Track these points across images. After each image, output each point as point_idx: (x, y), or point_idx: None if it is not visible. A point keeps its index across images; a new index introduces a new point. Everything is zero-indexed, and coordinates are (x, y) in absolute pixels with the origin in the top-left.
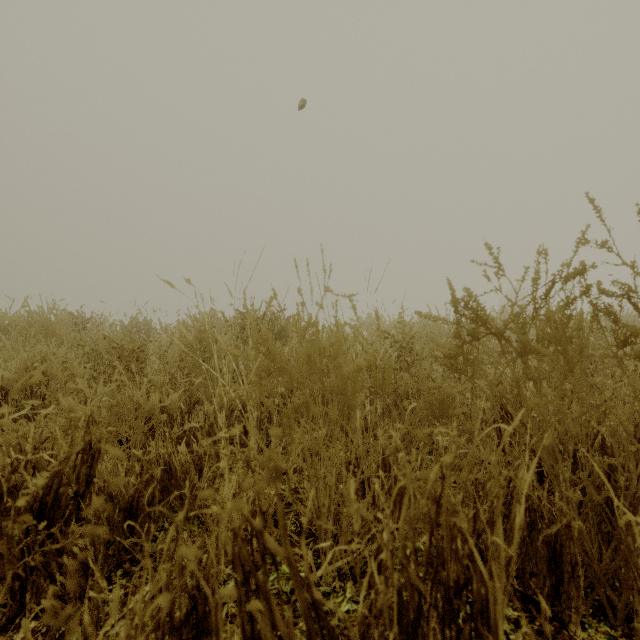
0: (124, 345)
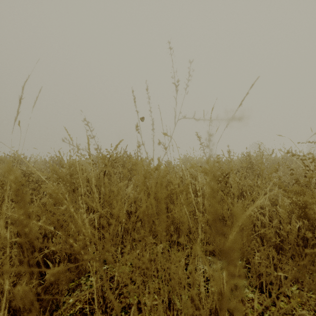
0: (2, 180)
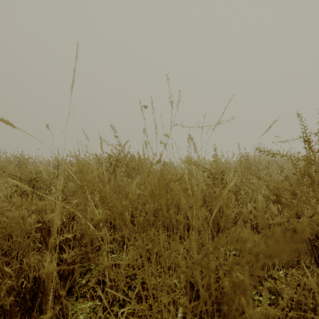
0: (21, 177)
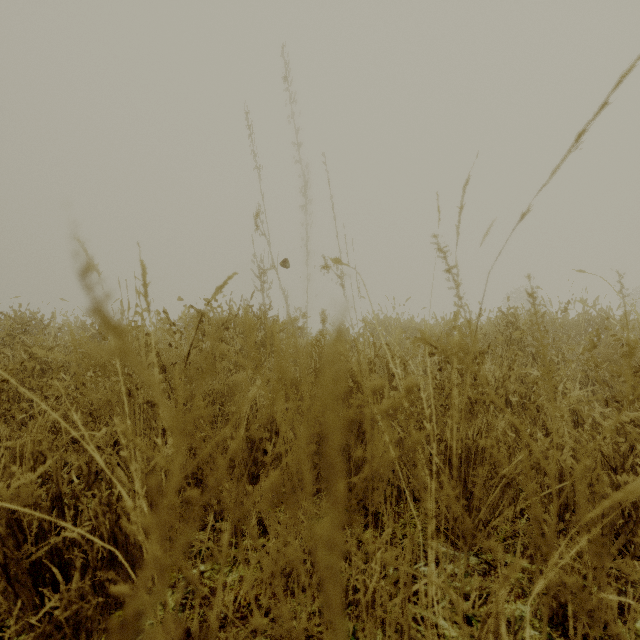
0: None
